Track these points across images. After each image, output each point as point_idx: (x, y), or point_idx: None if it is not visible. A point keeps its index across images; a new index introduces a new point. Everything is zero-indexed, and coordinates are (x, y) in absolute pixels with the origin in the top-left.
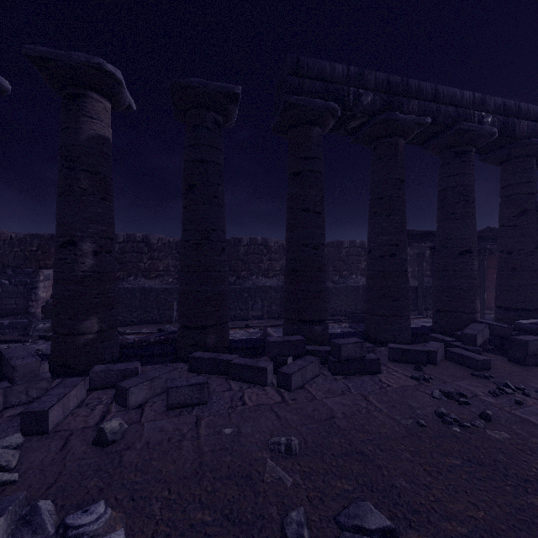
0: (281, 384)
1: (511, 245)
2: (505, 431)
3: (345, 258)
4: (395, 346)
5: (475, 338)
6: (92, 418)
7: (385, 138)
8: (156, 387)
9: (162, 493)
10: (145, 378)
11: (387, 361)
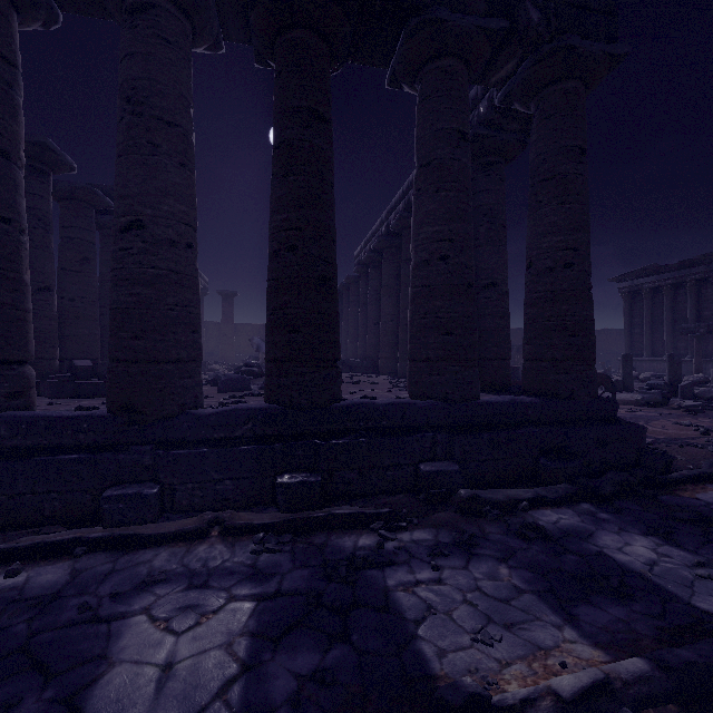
0: None
1: None
2: None
3: None
4: None
5: None
6: None
7: None
8: None
9: None
10: None
11: None
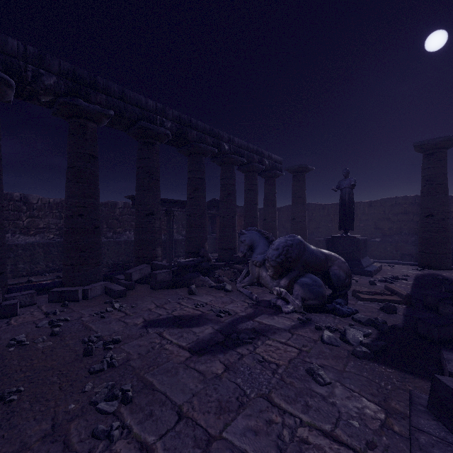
0: None
1: (190, 210)
2: (55, 340)
3: (120, 217)
4: (56, 290)
5: (131, 275)
6: None
7: (75, 118)
8: None
9: None
10: None
11: (47, 303)
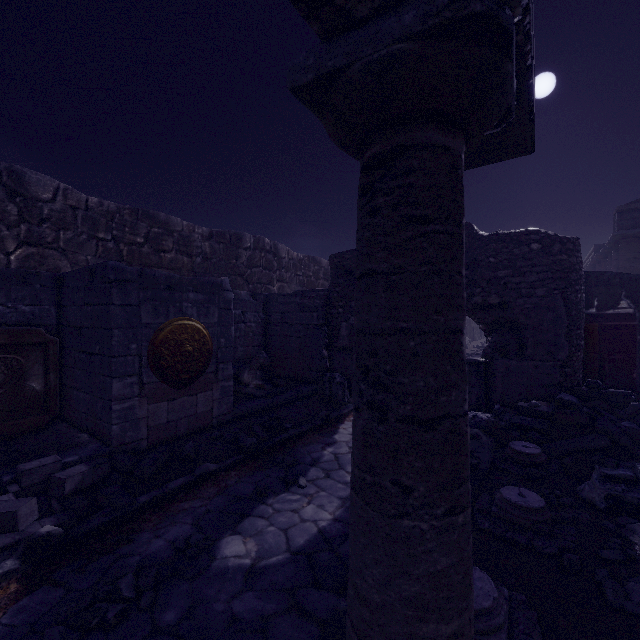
0: None
1: None
2: None
3: None
4: None
5: None
6: None
7: None
8: None
9: None
10: None
11: None
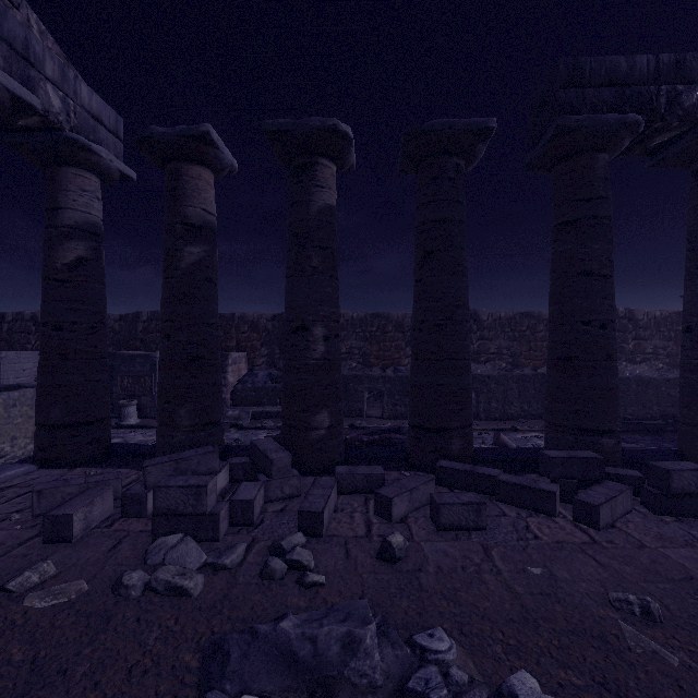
0: (579, 517)
1: None
2: None
3: None
4: None
5: None
6: (357, 526)
7: None
8: (415, 500)
9: (495, 633)
10: (402, 488)
11: None
